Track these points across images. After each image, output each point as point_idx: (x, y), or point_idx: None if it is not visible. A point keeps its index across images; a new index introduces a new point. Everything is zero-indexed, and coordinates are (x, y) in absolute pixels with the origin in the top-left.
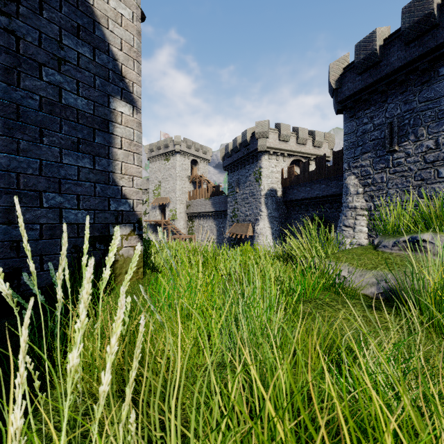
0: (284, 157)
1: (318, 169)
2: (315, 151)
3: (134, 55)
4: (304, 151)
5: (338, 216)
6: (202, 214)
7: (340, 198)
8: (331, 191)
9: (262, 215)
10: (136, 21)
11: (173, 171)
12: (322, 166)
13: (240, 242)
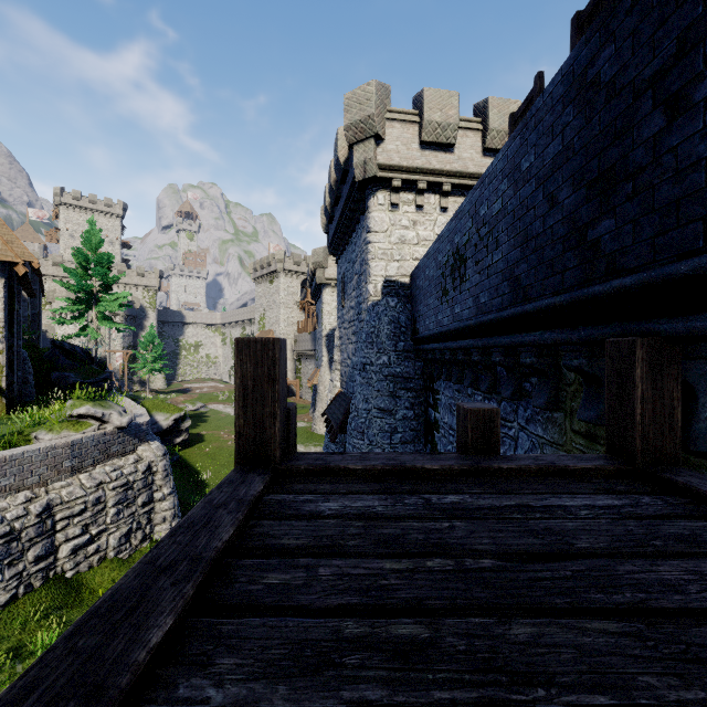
0: None
1: None
2: None
3: (0, 320)
4: None
5: None
6: (306, 353)
7: None
8: None
9: (323, 360)
10: (1, 306)
11: (276, 297)
12: None
13: None
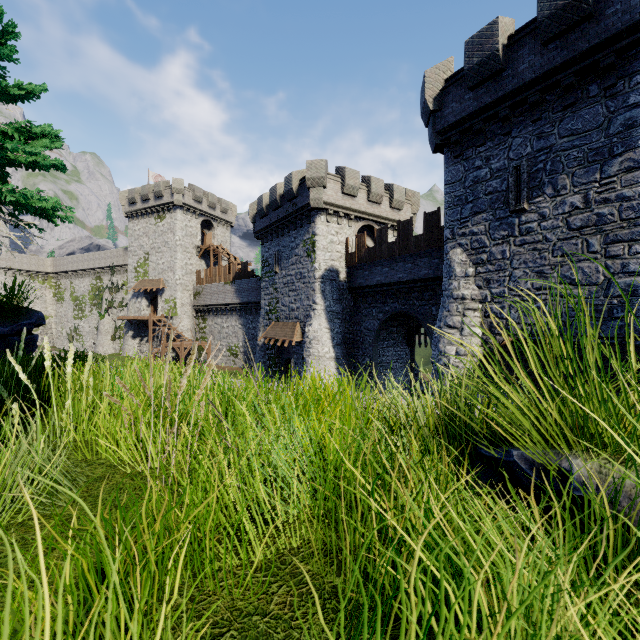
0: (350, 220)
1: (401, 240)
2: (393, 215)
3: None
4: (379, 214)
5: (431, 311)
6: (219, 308)
7: (435, 283)
8: (421, 274)
9: (317, 309)
10: None
11: (170, 237)
12: (407, 234)
13: (281, 352)
